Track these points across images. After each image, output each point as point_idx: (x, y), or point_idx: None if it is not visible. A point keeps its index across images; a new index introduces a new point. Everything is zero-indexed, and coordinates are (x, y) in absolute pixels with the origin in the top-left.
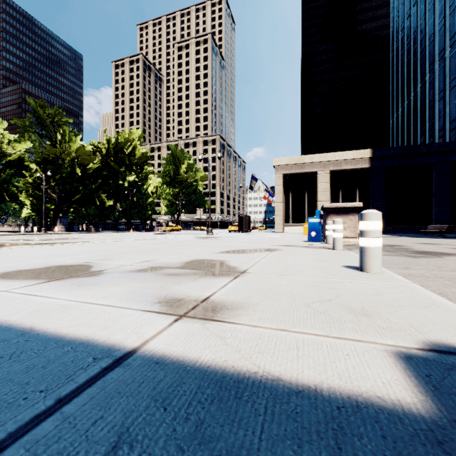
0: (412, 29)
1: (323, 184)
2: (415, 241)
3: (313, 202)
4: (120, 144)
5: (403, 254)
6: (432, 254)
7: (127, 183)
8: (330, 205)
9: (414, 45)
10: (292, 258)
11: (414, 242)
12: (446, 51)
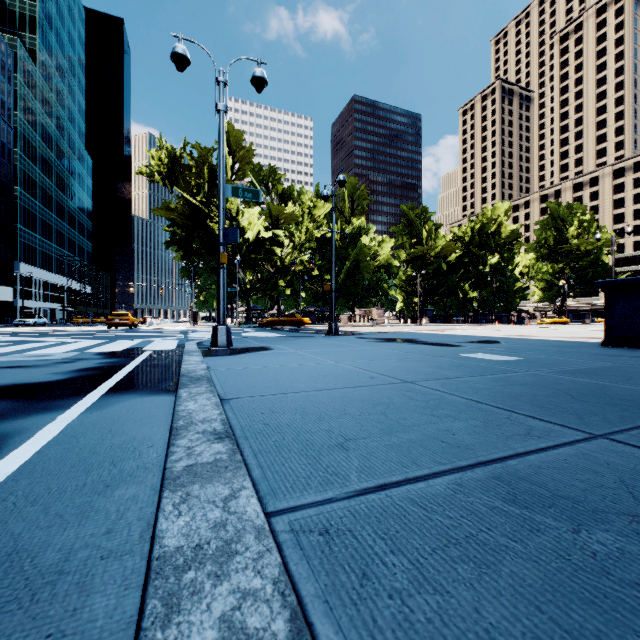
0: None
1: None
2: None
3: None
4: (484, 228)
5: None
6: None
7: (489, 267)
8: None
9: None
10: None
11: None
12: None
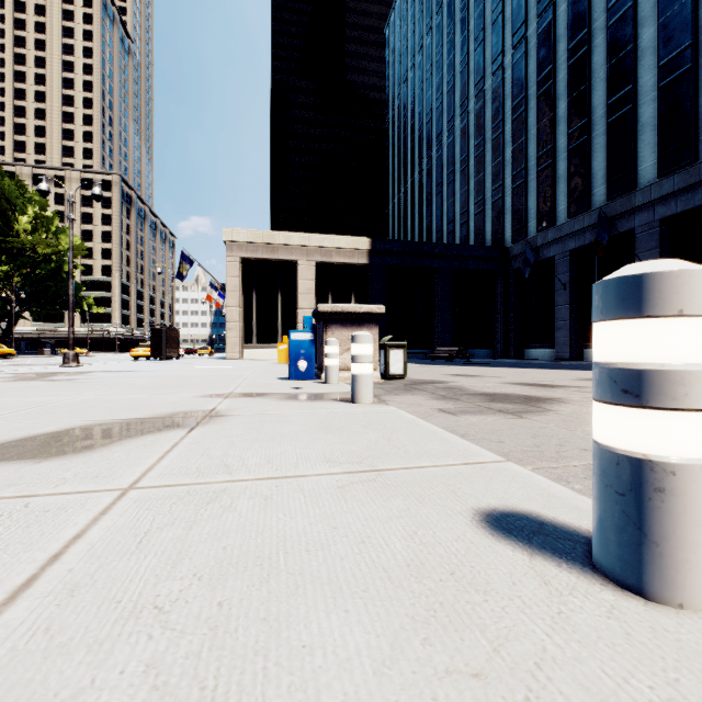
0: (409, 98)
1: (306, 281)
2: (440, 371)
3: (291, 310)
4: None
5: (481, 404)
6: (521, 402)
7: None
8: (332, 307)
9: (411, 119)
10: (258, 470)
11: (444, 373)
12: (444, 136)
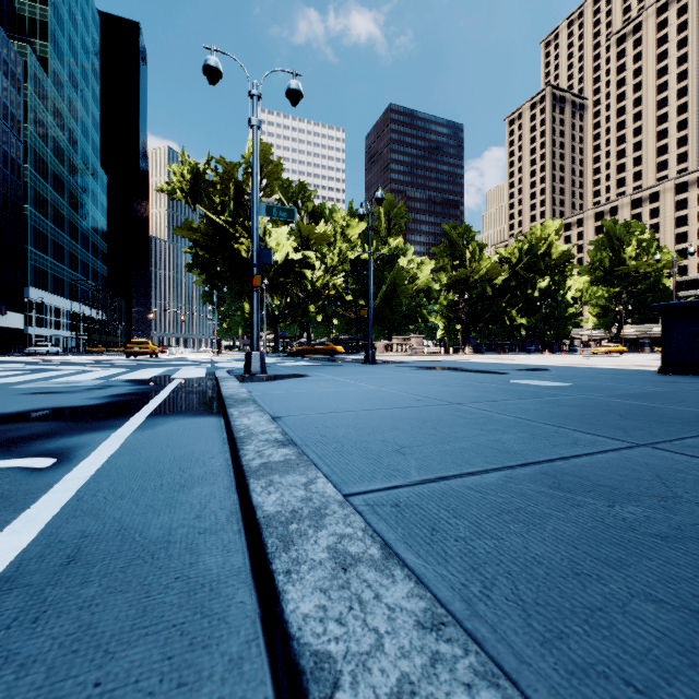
0: None
1: None
2: None
3: None
4: (533, 248)
5: None
6: None
7: (538, 291)
8: None
9: None
10: None
11: None
12: None
